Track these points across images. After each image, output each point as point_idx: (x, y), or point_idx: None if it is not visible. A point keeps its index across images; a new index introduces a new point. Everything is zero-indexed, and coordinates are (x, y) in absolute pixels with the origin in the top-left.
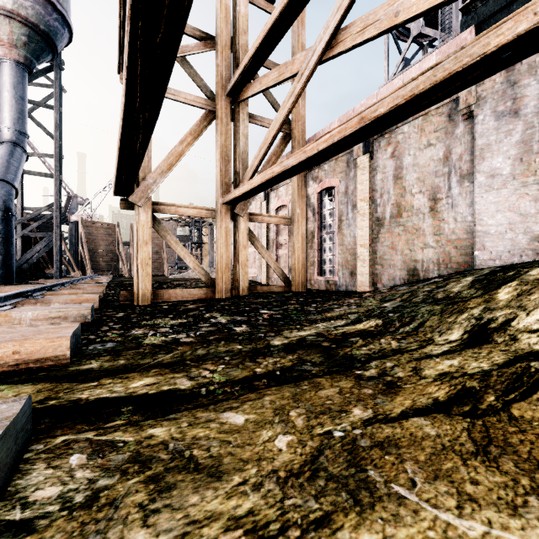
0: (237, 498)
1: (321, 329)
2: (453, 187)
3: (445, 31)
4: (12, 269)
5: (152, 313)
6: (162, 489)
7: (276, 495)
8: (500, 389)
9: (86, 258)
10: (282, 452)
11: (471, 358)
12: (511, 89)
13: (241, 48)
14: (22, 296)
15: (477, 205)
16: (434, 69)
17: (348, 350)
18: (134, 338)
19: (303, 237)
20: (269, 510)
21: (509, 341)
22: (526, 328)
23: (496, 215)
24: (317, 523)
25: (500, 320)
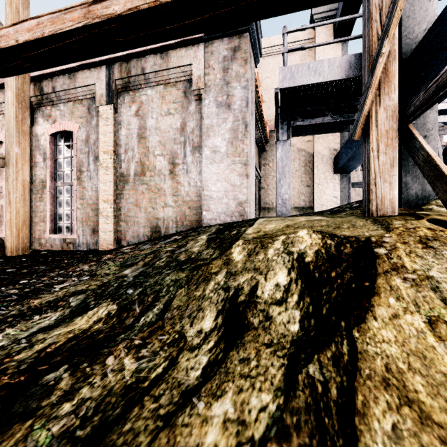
0: None
1: None
2: (188, 155)
3: None
4: None
5: None
6: None
7: None
8: None
9: None
10: None
11: (244, 381)
12: (226, 87)
13: None
14: None
15: (204, 173)
16: None
17: (18, 437)
18: None
19: (26, 185)
20: None
21: (265, 322)
22: (272, 298)
23: (217, 183)
24: None
25: (246, 289)
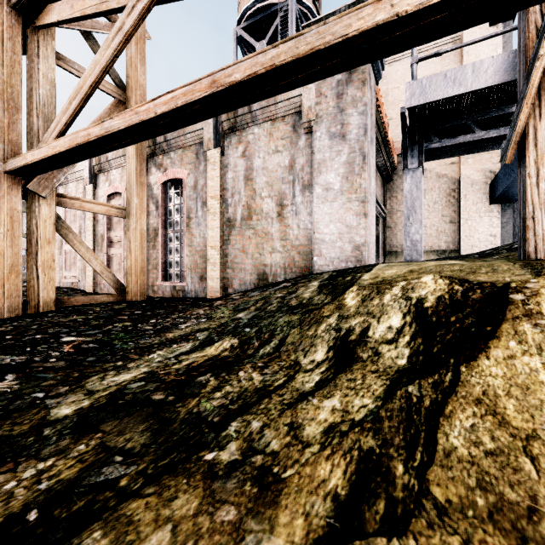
0: None
1: (156, 364)
2: (297, 195)
3: None
4: None
5: None
6: None
7: None
8: (401, 445)
9: None
10: None
11: (350, 391)
12: (340, 115)
13: None
14: None
15: (315, 214)
16: (297, 40)
17: (194, 404)
18: None
19: (143, 234)
20: None
21: (374, 356)
22: (383, 338)
23: (330, 225)
24: None
25: (358, 330)
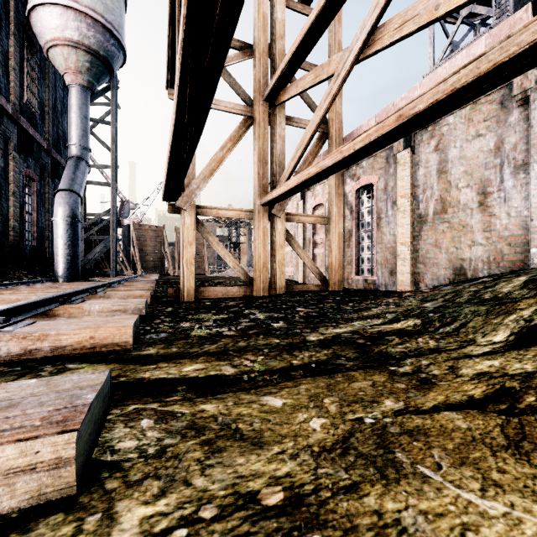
0: (277, 463)
1: (356, 327)
2: (506, 179)
3: (500, 7)
4: (78, 268)
5: (197, 309)
6: (215, 451)
7: (310, 464)
8: None
9: (137, 258)
10: (316, 432)
11: (514, 359)
12: None
13: (278, 53)
14: (89, 292)
15: (534, 198)
16: (478, 61)
17: (383, 348)
18: (183, 330)
19: (340, 236)
20: (304, 475)
21: None
22: None
23: None
24: (346, 489)
25: None
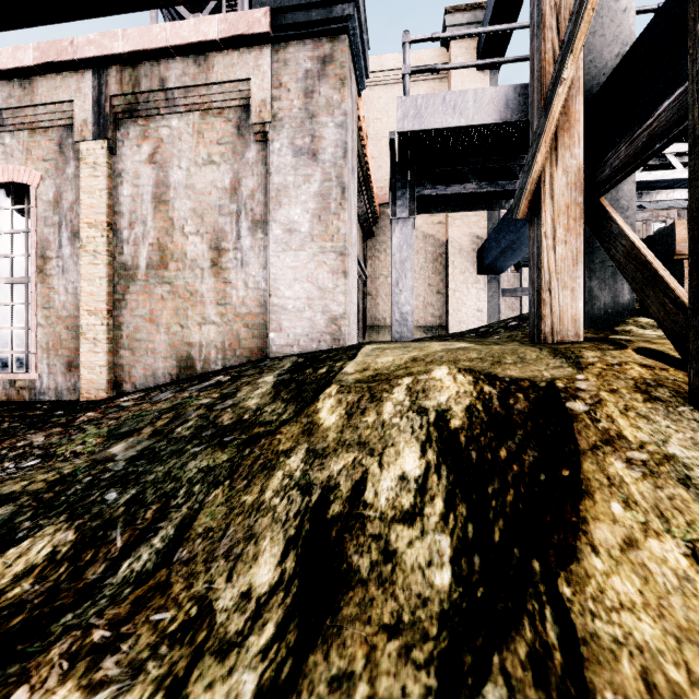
0: None
1: None
2: (244, 235)
3: None
4: None
5: None
6: None
7: None
8: None
9: None
10: None
11: None
12: (310, 122)
13: None
14: None
15: (273, 267)
16: None
17: None
18: None
19: None
20: None
21: (384, 565)
22: (394, 506)
23: (294, 284)
24: None
25: (345, 488)
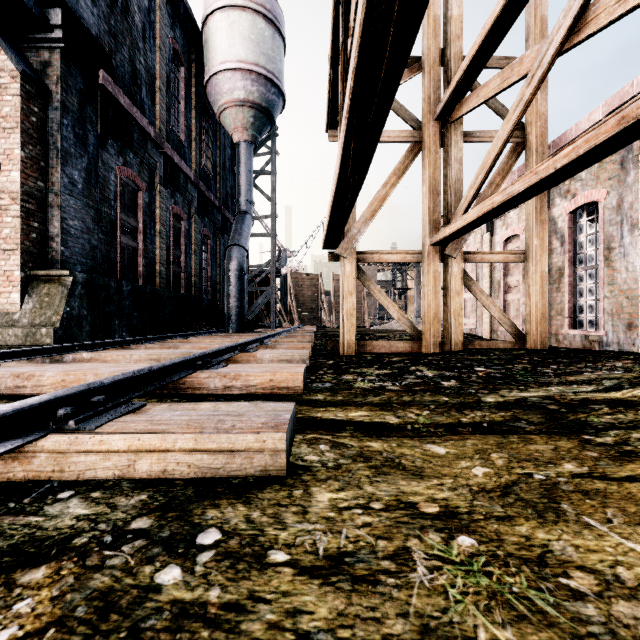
0: (435, 490)
1: (552, 393)
2: None
3: None
4: (244, 319)
5: (358, 363)
6: (381, 473)
7: (467, 497)
8: None
9: (294, 309)
10: (477, 477)
11: None
12: None
13: (453, 58)
14: (258, 342)
15: None
16: None
17: (582, 416)
18: (346, 382)
19: (543, 277)
20: (459, 502)
21: None
22: None
23: None
24: (499, 518)
25: None
